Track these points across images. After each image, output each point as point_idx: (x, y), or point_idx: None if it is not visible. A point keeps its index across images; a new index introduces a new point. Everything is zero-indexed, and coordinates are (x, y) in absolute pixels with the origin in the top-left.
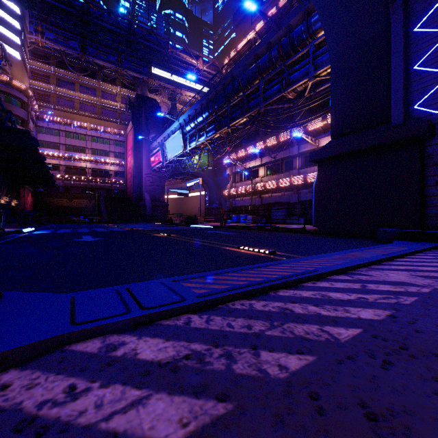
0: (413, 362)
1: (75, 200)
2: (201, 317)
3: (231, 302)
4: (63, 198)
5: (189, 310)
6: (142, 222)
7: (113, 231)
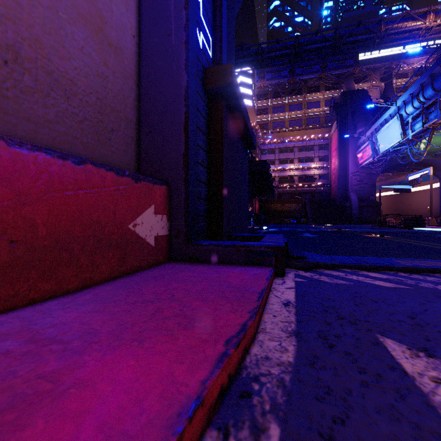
0: None
1: (286, 205)
2: (405, 273)
3: (432, 273)
4: (277, 204)
5: (397, 270)
6: (347, 224)
7: (323, 231)
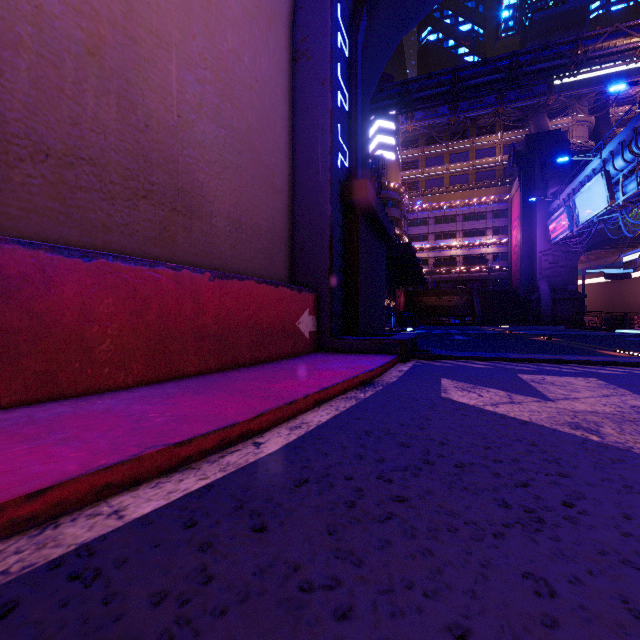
0: (579, 374)
1: (444, 298)
2: (507, 362)
3: (530, 362)
4: (431, 296)
5: (503, 360)
6: (533, 325)
7: (485, 333)
